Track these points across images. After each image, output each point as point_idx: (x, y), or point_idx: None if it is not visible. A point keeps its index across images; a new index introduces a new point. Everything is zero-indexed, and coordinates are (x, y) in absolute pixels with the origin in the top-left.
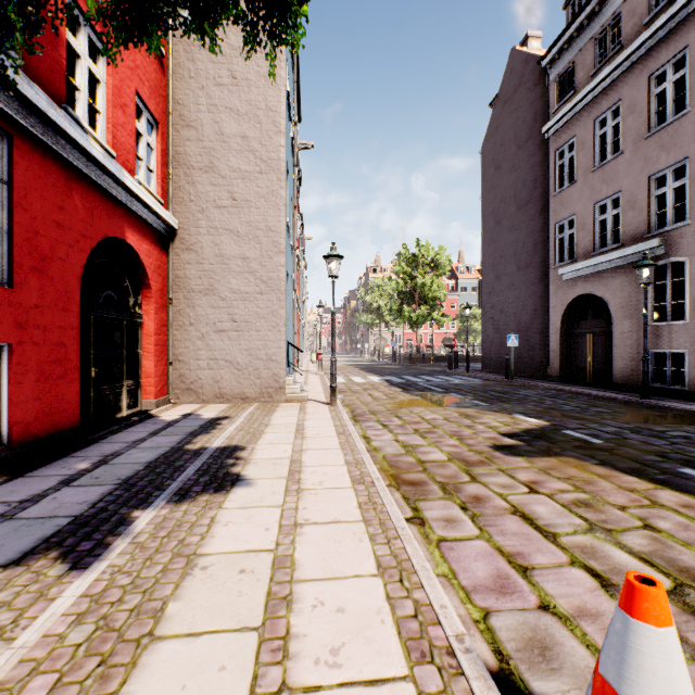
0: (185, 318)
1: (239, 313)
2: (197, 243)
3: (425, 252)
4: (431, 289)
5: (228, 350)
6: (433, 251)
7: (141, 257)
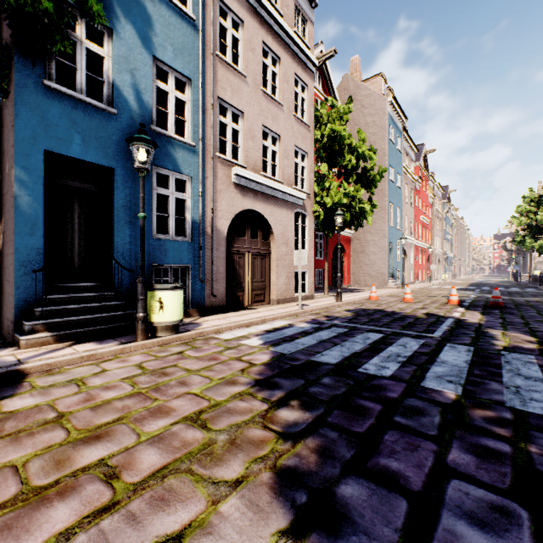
0: (355, 261)
1: (372, 258)
2: (359, 237)
3: None
4: None
5: (368, 270)
6: None
7: (343, 245)
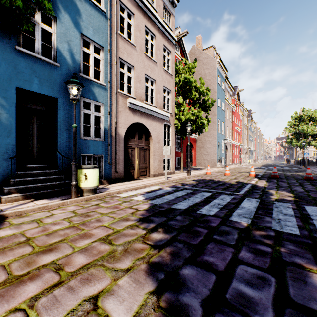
0: (199, 152)
1: (208, 151)
2: (201, 139)
3: (306, 114)
4: (307, 131)
5: (206, 158)
6: (312, 112)
7: (192, 143)
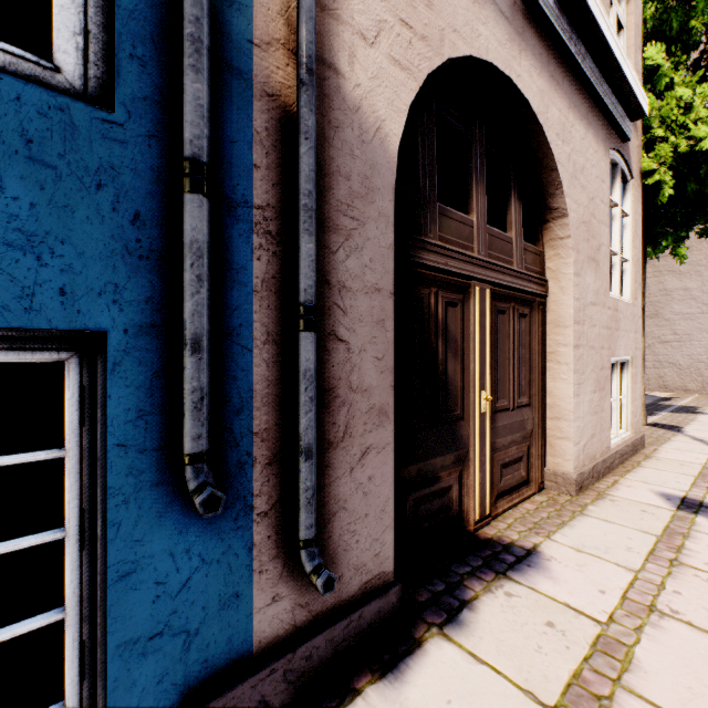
0: None
1: (680, 329)
2: None
3: None
4: None
5: (670, 355)
6: None
7: None
